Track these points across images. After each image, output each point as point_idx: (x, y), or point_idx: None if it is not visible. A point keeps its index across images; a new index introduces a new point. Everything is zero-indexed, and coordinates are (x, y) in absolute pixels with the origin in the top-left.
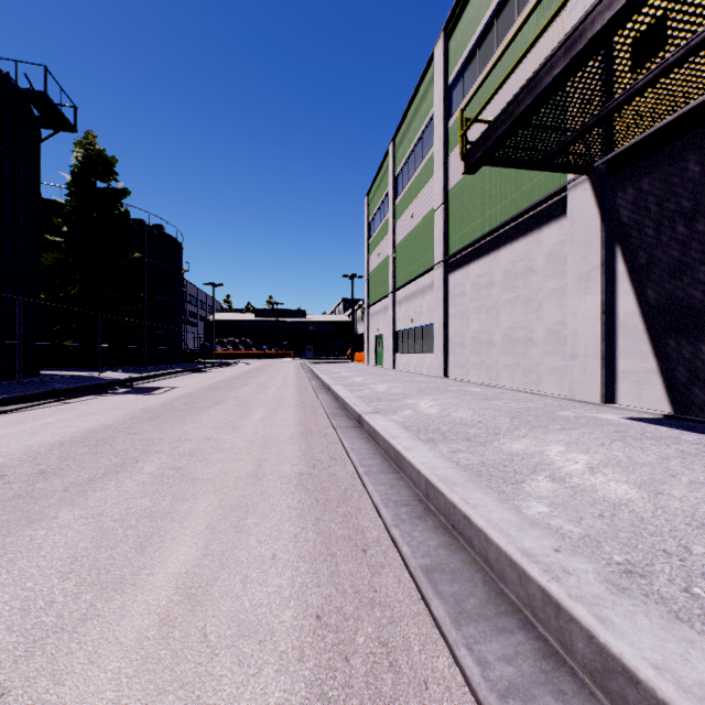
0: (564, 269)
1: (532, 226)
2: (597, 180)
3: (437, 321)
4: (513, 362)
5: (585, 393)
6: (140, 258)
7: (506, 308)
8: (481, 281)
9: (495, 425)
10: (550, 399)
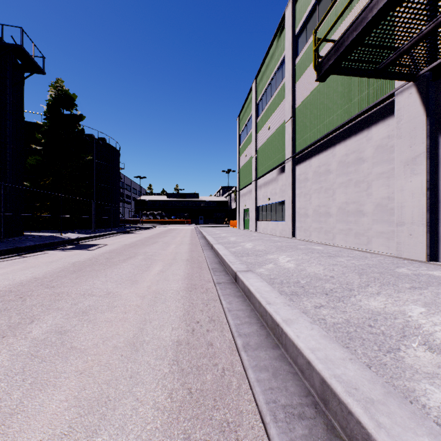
0: (390, 157)
1: (362, 127)
2: (422, 84)
3: (287, 198)
4: (347, 228)
5: (411, 253)
6: (91, 159)
7: (340, 189)
8: (321, 169)
9: (346, 281)
10: (380, 256)
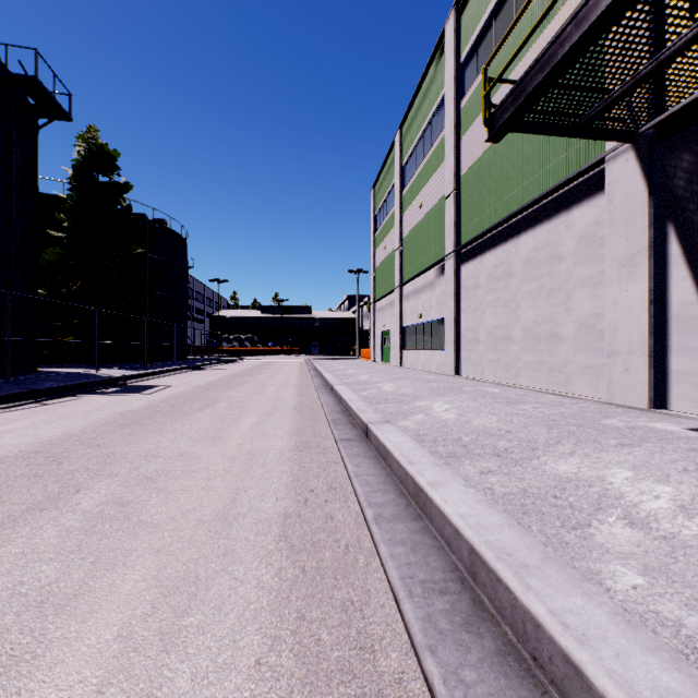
0: (599, 254)
1: (559, 207)
2: (644, 147)
3: (448, 315)
4: (536, 360)
5: (628, 397)
6: (142, 253)
7: (527, 301)
8: (498, 271)
9: (529, 437)
10: (583, 402)
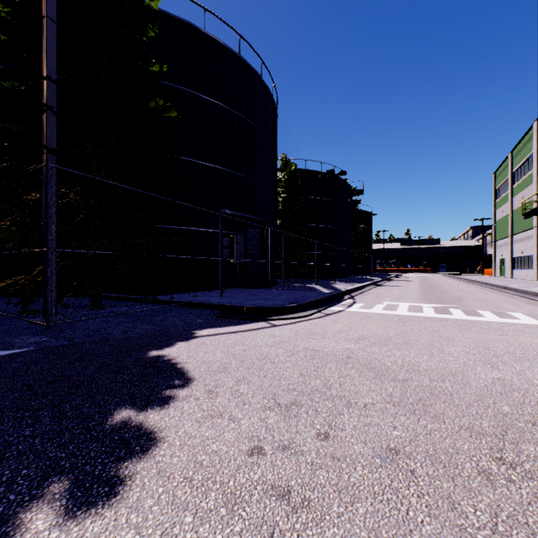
0: None
1: None
2: None
3: (534, 254)
4: None
5: None
6: (365, 228)
7: None
8: None
9: (528, 287)
10: None
